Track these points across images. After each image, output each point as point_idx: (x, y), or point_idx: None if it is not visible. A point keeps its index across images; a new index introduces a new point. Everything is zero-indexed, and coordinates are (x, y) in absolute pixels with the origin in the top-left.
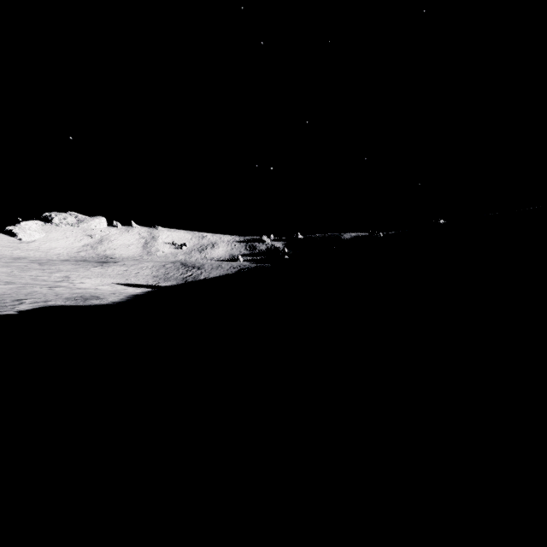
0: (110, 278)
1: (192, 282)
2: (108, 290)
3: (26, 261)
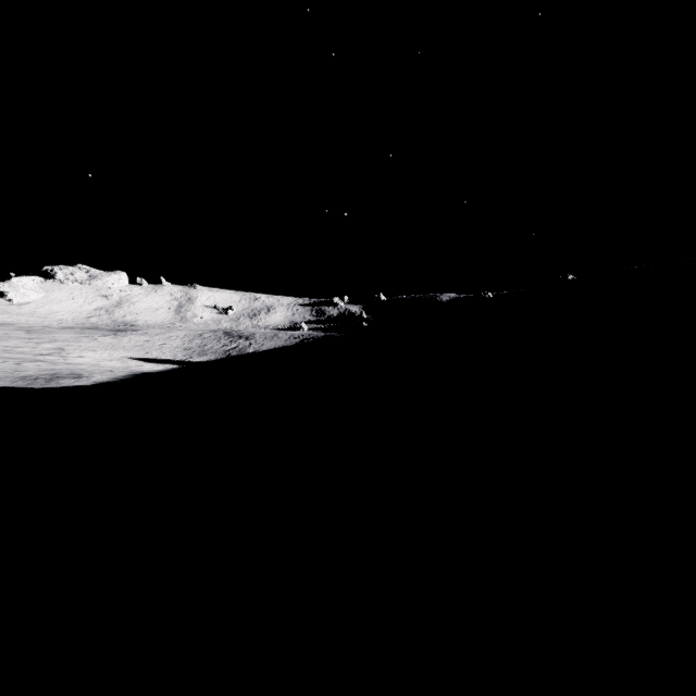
0: (124, 350)
1: (237, 356)
2: (114, 366)
3: (9, 328)
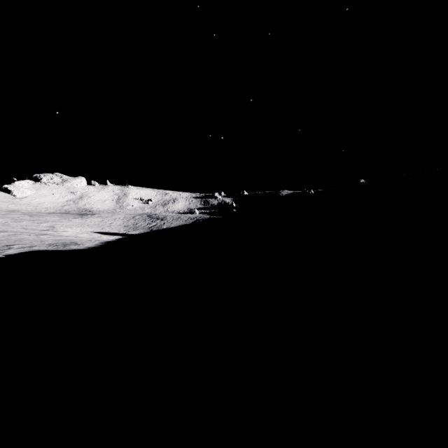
0: (88, 227)
1: (156, 231)
2: (86, 237)
3: (18, 214)
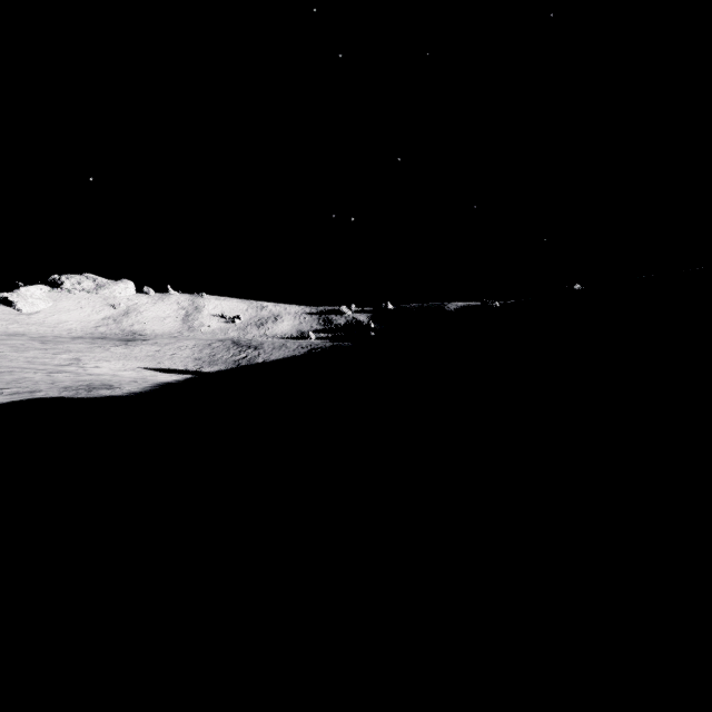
0: (136, 361)
1: (247, 366)
2: (132, 376)
3: (23, 339)
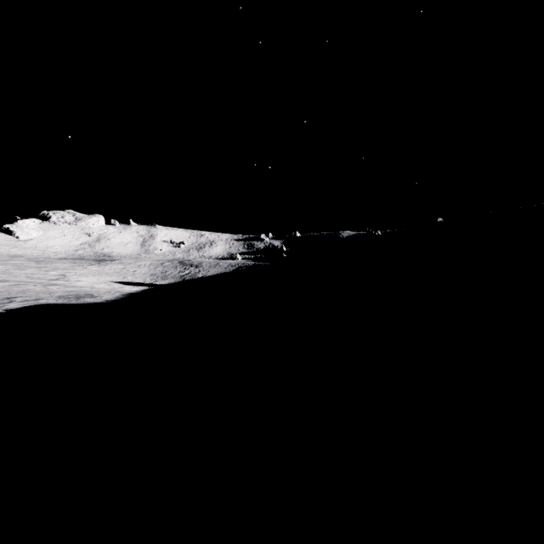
0: (107, 276)
1: (190, 280)
2: (105, 288)
3: (22, 260)
